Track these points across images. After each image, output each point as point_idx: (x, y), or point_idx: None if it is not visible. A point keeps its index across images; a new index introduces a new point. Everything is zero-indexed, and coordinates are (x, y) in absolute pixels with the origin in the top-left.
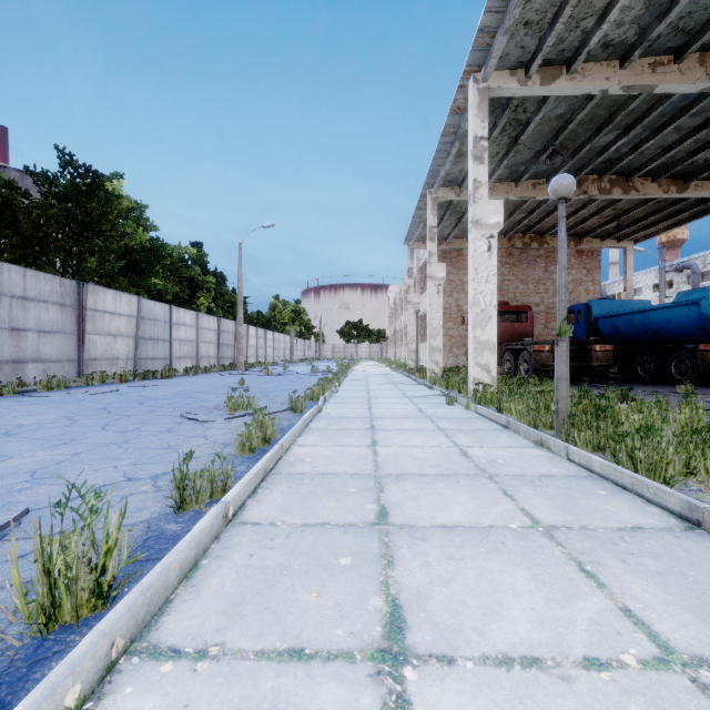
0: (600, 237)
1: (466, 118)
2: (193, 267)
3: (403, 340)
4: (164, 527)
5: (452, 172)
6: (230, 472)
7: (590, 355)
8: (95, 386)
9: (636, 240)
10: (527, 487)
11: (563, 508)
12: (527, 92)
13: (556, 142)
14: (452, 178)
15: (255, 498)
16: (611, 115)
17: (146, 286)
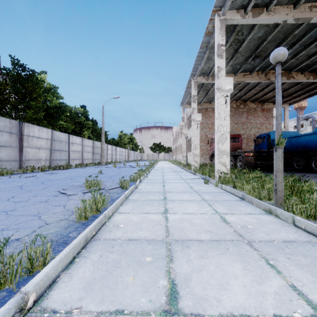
0: (273, 102)
1: (213, 37)
2: (81, 117)
3: (179, 151)
4: None
5: (204, 68)
6: (49, 248)
7: (272, 158)
8: (27, 173)
9: (289, 104)
10: (282, 255)
11: None
12: (245, 22)
13: (256, 52)
14: (204, 71)
15: (69, 271)
16: (285, 37)
17: (58, 125)
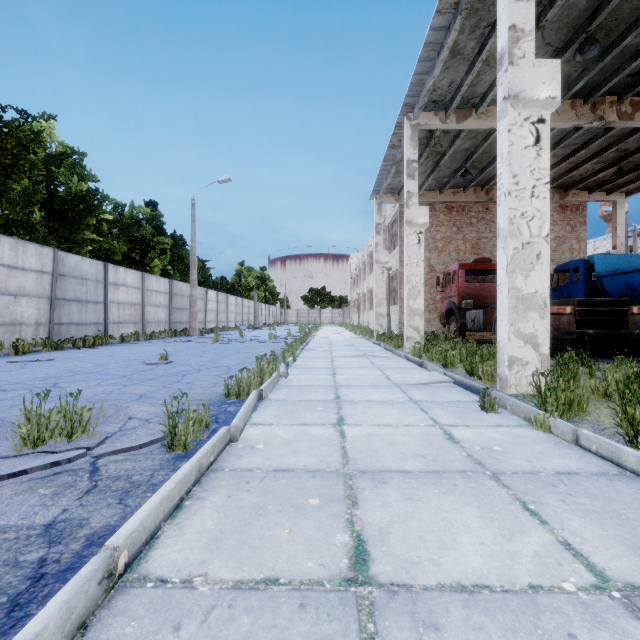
0: (588, 190)
1: None
2: (145, 226)
3: (366, 304)
4: None
5: (439, 86)
6: None
7: (625, 319)
8: None
9: (627, 192)
10: None
11: None
12: None
13: (591, 26)
14: (438, 96)
15: None
16: None
17: (83, 243)
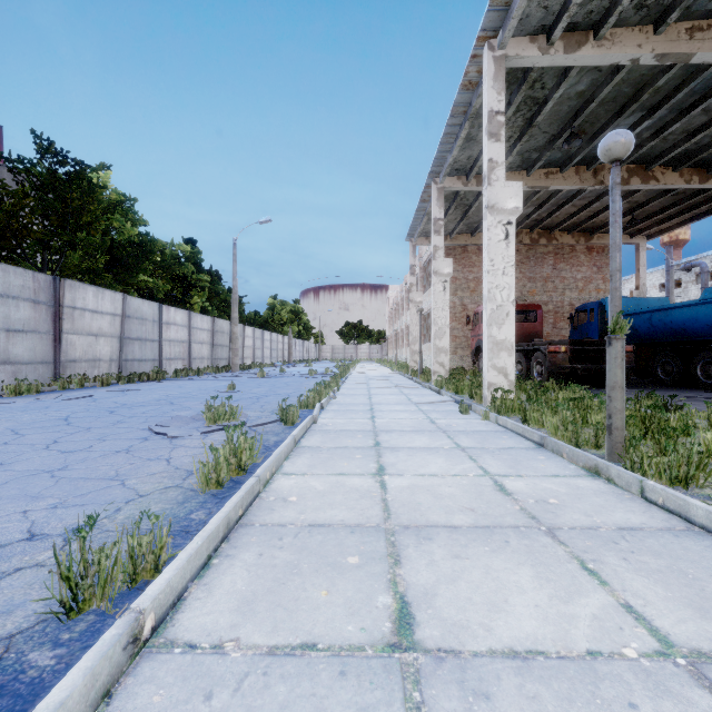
0: None
1: (478, 94)
2: (186, 265)
3: (404, 340)
4: (28, 658)
5: (459, 159)
6: (165, 538)
7: None
8: (72, 390)
9: (649, 235)
10: (612, 553)
11: (690, 603)
12: (548, 62)
13: (574, 124)
14: (459, 166)
15: (204, 580)
16: (637, 93)
17: (135, 284)
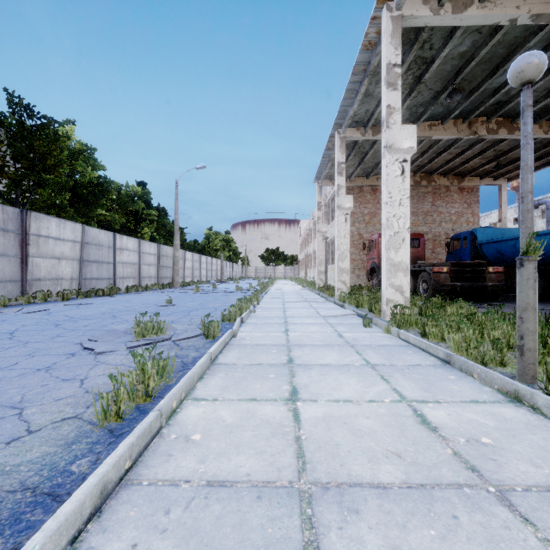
0: (479, 176)
1: (377, 52)
2: (138, 202)
3: (312, 263)
4: None
5: (358, 113)
6: None
7: (484, 276)
8: (36, 304)
9: (509, 178)
10: None
11: None
12: (438, 21)
13: (456, 81)
14: (358, 118)
15: None
16: (510, 54)
17: (95, 217)
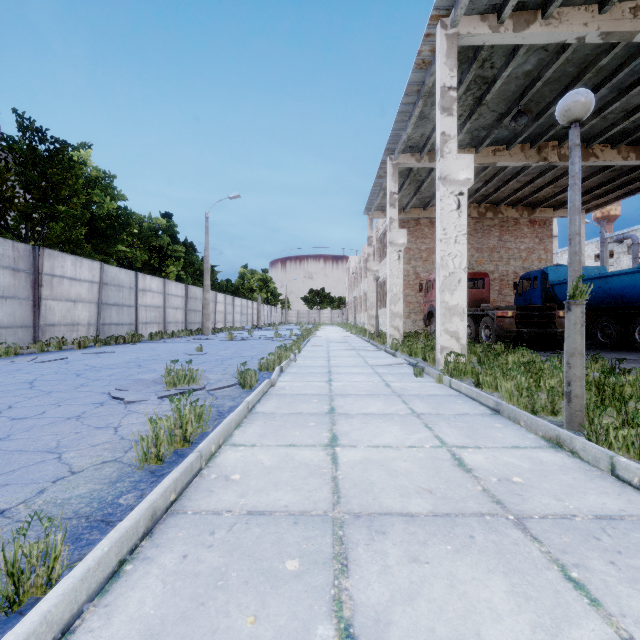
0: (553, 207)
1: (431, 72)
2: (162, 237)
3: (362, 306)
4: None
5: (413, 137)
6: (60, 546)
7: (554, 321)
8: (50, 353)
9: (587, 210)
10: (596, 555)
11: None
12: (498, 40)
13: (521, 103)
14: (413, 143)
15: (106, 598)
16: (580, 73)
17: (114, 254)
